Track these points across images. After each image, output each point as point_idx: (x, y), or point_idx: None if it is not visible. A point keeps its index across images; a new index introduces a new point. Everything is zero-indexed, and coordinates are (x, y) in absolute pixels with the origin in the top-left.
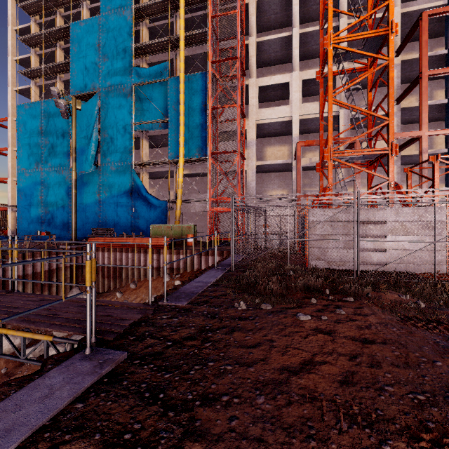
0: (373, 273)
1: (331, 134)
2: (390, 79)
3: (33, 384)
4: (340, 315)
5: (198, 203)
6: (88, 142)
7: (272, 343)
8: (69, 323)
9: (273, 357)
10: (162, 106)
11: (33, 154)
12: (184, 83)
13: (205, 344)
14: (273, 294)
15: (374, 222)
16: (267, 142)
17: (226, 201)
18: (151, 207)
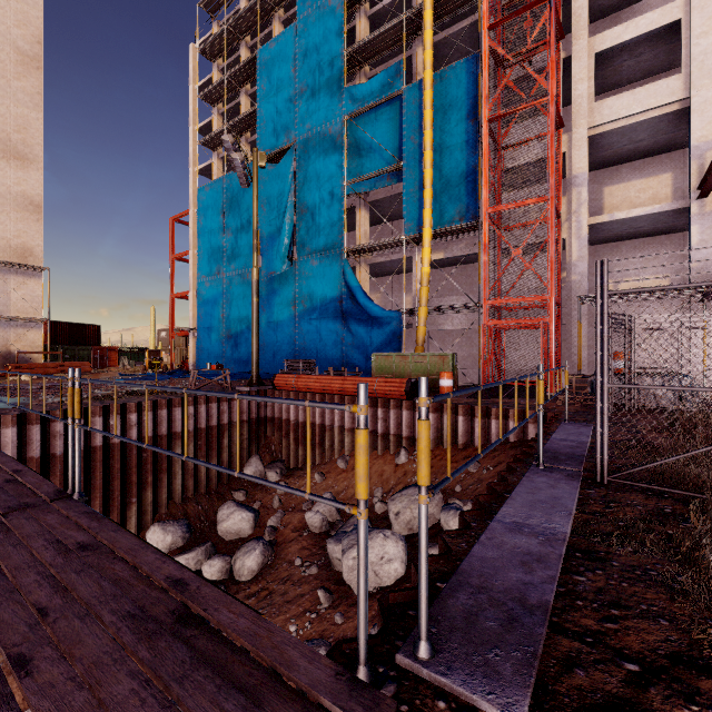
0: None
1: None
2: None
3: None
4: None
5: (459, 314)
6: (280, 225)
7: None
8: None
9: None
10: (392, 143)
11: (214, 255)
12: (433, 89)
13: None
14: None
15: None
16: (611, 176)
17: (518, 306)
18: (373, 323)
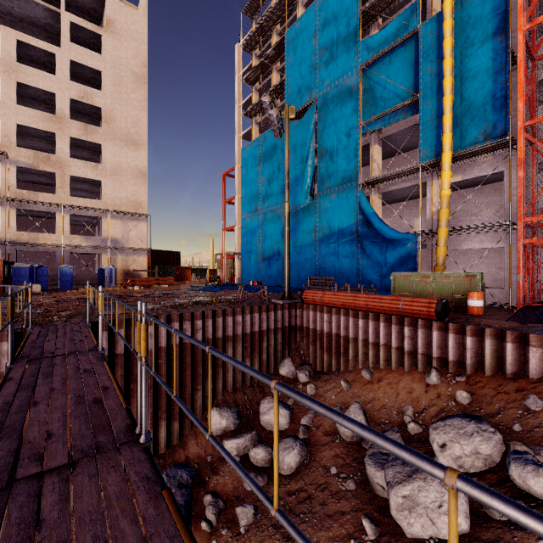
0: None
1: None
2: None
3: None
4: None
5: (480, 233)
6: (303, 168)
7: None
8: None
9: None
10: (406, 79)
11: (253, 197)
12: (452, 18)
13: None
14: None
15: None
16: None
17: None
18: (387, 245)
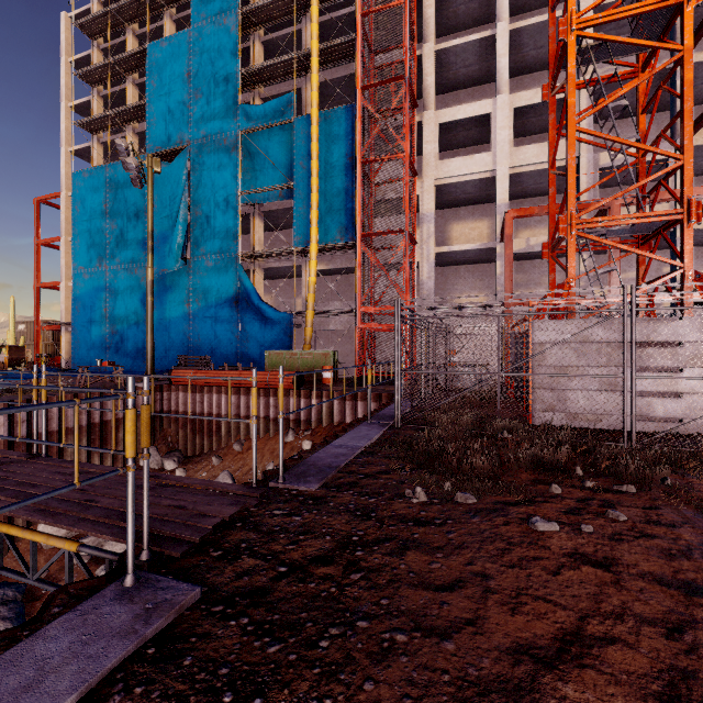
0: (658, 438)
1: (572, 189)
2: (686, 85)
3: (11, 652)
4: (618, 523)
5: (341, 317)
6: (173, 224)
7: (487, 582)
8: (109, 518)
9: (492, 617)
10: (284, 163)
11: (94, 245)
12: (319, 125)
13: (352, 576)
14: (475, 473)
15: (657, 344)
16: (453, 215)
17: (386, 313)
18: (266, 323)
